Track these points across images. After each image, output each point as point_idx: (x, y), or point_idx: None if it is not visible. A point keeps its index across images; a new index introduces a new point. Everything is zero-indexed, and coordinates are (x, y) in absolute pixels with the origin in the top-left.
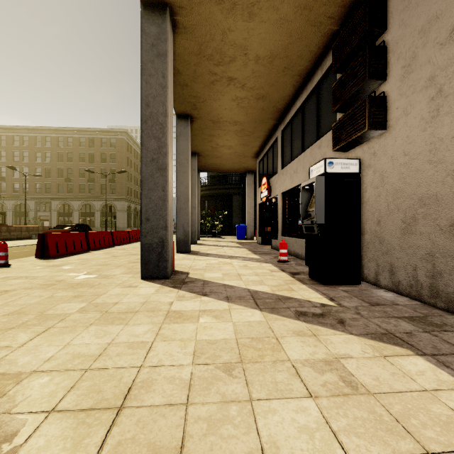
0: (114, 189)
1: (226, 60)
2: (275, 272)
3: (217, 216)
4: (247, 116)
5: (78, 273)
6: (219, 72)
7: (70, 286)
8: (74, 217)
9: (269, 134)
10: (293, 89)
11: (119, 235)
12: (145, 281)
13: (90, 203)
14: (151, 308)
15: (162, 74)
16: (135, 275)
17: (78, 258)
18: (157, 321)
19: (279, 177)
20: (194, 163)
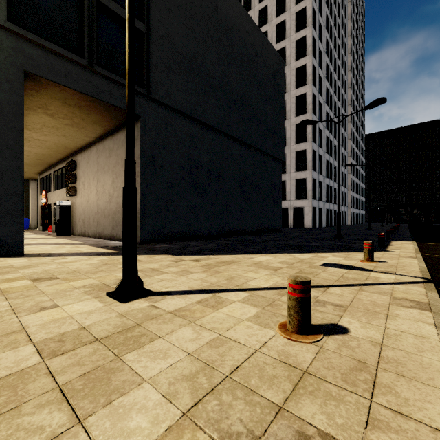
0: None
1: None
2: (44, 236)
3: None
4: (31, 162)
5: None
6: None
7: None
8: None
9: (47, 168)
10: (57, 161)
11: None
12: None
13: None
14: None
15: None
16: None
17: None
18: None
19: (53, 195)
20: None
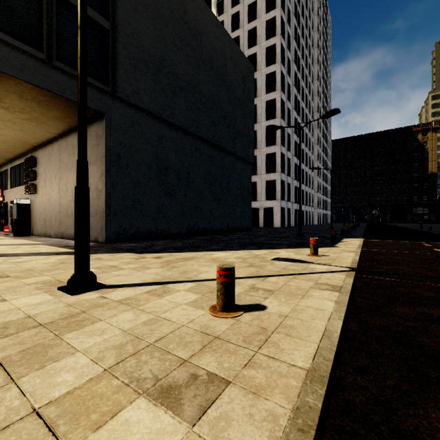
0: None
1: None
2: None
3: None
4: None
5: None
6: None
7: None
8: None
9: (3, 164)
10: (14, 156)
11: None
12: None
13: None
14: None
15: None
16: None
17: None
18: None
19: (9, 192)
20: None
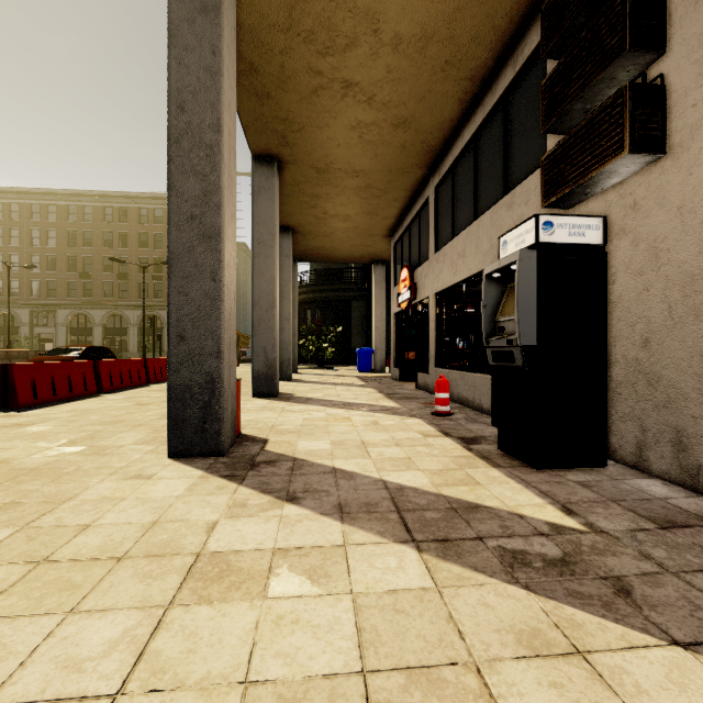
0: (160, 290)
1: (340, 44)
2: (432, 436)
3: (326, 335)
4: (376, 160)
5: (49, 442)
6: (327, 70)
7: (9, 478)
8: (95, 336)
9: (412, 194)
10: (458, 108)
11: (159, 365)
12: (175, 463)
13: (121, 314)
14: (160, 544)
15: (211, 46)
16: (161, 447)
17: (70, 409)
18: (157, 596)
19: (431, 267)
20: (286, 245)
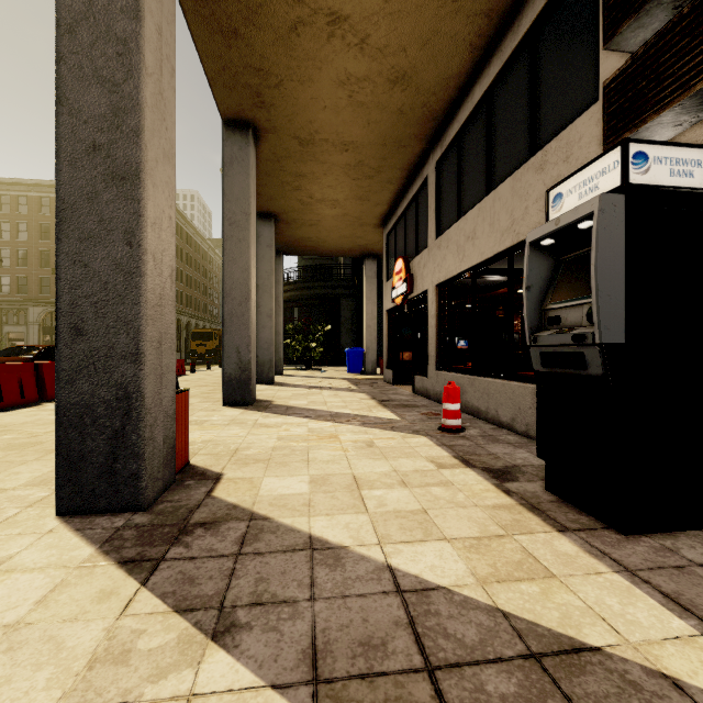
0: None
1: None
2: (448, 467)
3: (314, 334)
4: (368, 130)
5: None
6: None
7: None
8: None
9: (409, 175)
10: (469, 58)
11: None
12: (59, 529)
13: None
14: None
15: None
16: None
17: None
18: None
19: (432, 255)
20: (267, 233)
